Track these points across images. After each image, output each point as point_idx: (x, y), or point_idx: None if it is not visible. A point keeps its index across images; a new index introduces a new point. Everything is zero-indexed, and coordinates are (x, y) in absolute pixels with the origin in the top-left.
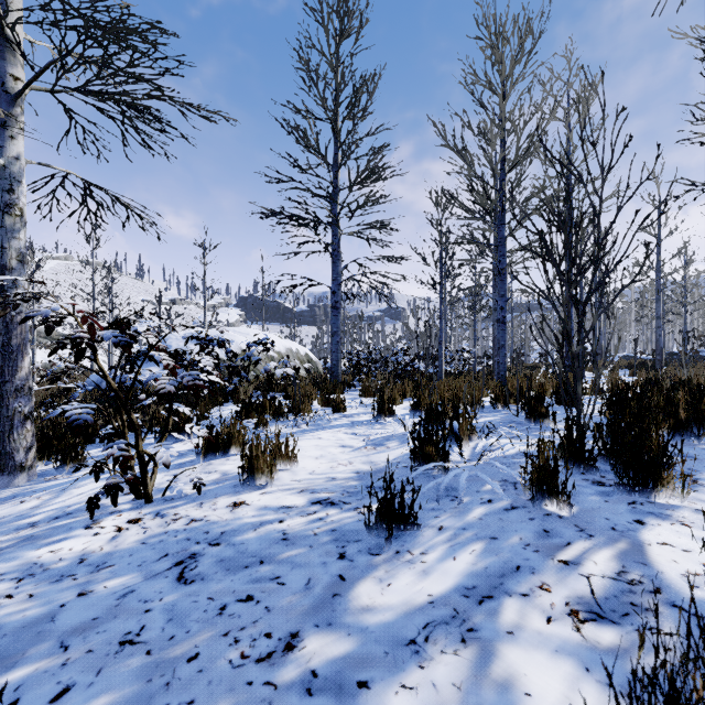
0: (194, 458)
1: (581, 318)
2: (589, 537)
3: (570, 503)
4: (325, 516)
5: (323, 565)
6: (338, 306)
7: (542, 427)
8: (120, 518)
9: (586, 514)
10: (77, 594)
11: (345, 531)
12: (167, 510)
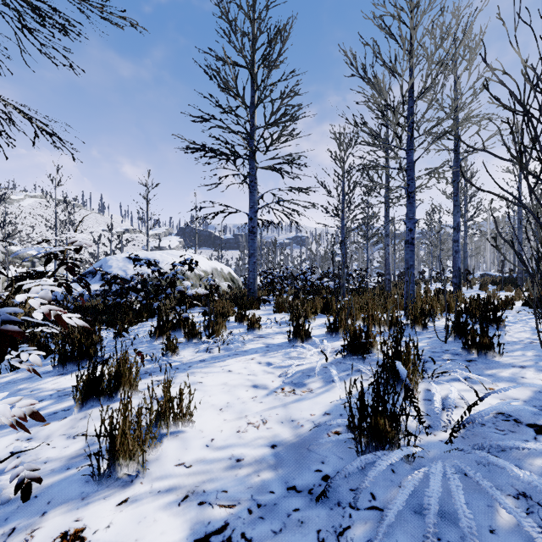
0: (73, 403)
1: None
2: None
3: None
4: None
5: None
6: (255, 231)
7: (488, 362)
8: None
9: None
10: None
11: None
12: None
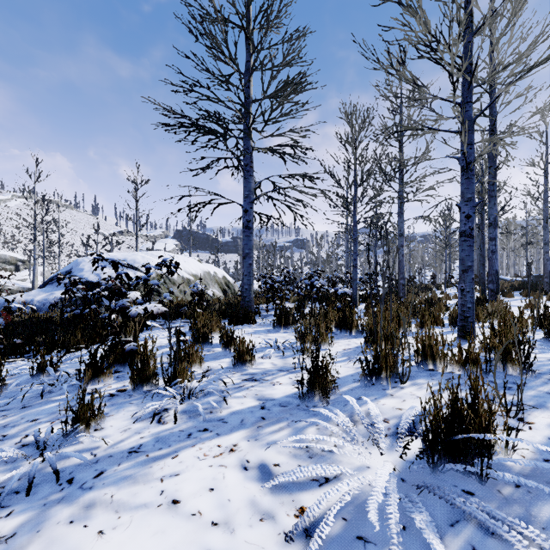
0: None
1: None
2: None
3: None
4: None
5: None
6: (250, 226)
7: None
8: None
9: None
10: None
11: None
12: None
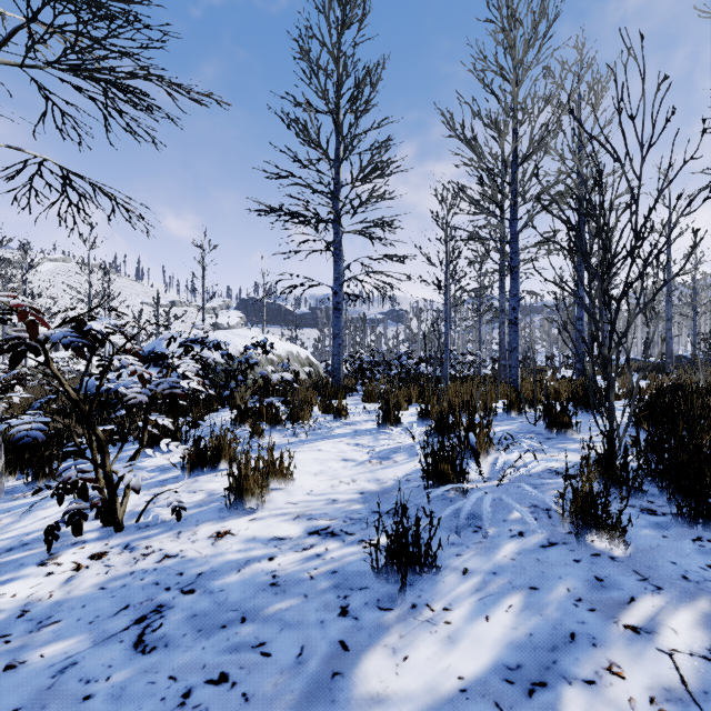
0: (179, 474)
1: (614, 317)
2: (657, 589)
3: (624, 542)
4: (324, 551)
5: (320, 625)
6: (340, 307)
7: (565, 439)
8: (82, 551)
9: (645, 556)
10: (4, 666)
11: (348, 573)
12: (139, 541)
